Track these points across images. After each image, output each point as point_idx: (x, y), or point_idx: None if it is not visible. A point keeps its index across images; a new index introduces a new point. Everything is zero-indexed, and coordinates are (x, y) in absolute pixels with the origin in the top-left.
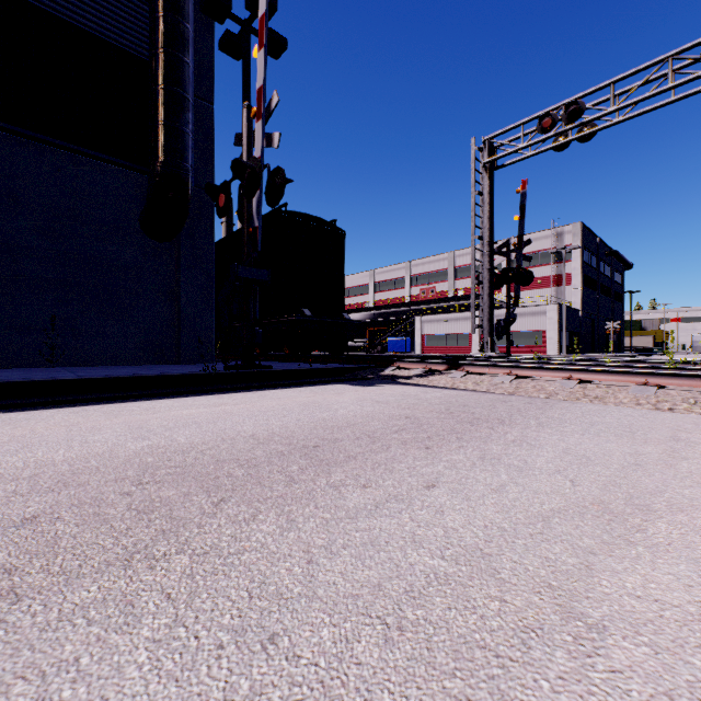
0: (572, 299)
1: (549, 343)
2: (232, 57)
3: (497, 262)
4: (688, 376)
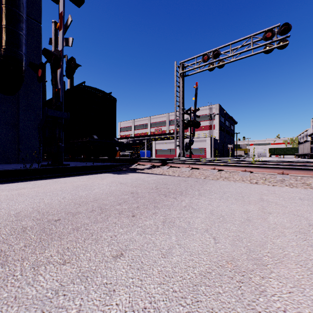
0: (215, 135)
1: (207, 153)
2: (54, 1)
3: (186, 117)
4: (262, 167)
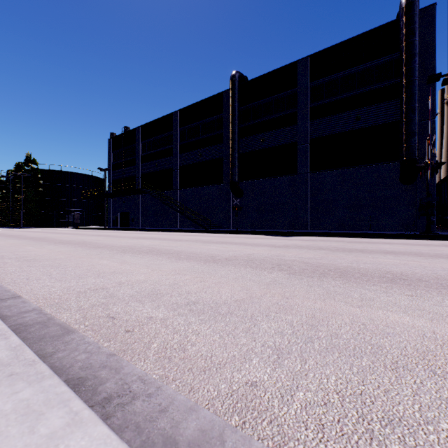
0: None
1: None
2: None
3: None
4: None
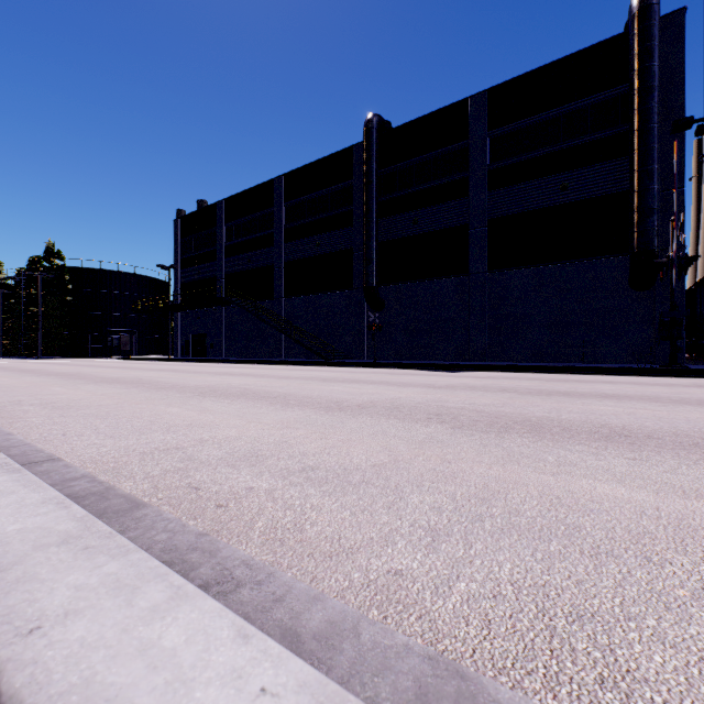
0: None
1: None
2: None
3: None
4: None
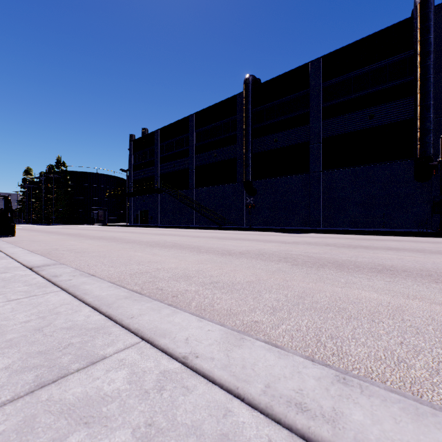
0: None
1: None
2: None
3: None
4: None
